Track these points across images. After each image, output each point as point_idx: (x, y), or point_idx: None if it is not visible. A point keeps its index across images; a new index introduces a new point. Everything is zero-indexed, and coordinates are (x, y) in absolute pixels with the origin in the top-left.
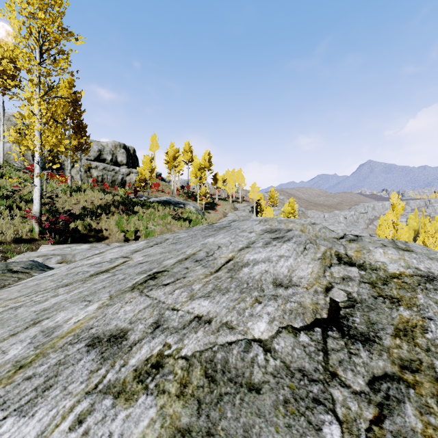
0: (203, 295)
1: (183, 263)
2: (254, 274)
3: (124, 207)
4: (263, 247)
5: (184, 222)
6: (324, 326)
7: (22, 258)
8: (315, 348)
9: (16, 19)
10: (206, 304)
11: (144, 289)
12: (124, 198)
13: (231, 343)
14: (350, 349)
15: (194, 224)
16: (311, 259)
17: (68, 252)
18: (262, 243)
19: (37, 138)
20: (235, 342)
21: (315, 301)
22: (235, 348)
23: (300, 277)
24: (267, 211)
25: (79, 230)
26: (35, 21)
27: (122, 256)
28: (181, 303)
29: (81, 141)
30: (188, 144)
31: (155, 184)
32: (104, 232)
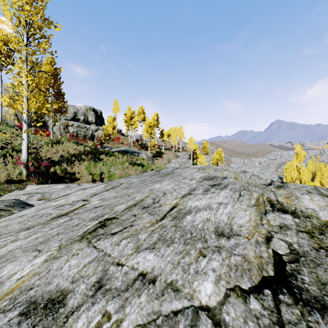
0: (148, 246)
1: (132, 210)
2: (196, 223)
3: (92, 155)
4: (203, 194)
5: (138, 166)
6: (273, 287)
7: (12, 195)
8: (270, 320)
9: (8, 11)
10: (151, 258)
11: (93, 238)
12: (92, 149)
13: (177, 312)
14: (309, 322)
15: (145, 168)
16: (247, 206)
17: (48, 190)
18: (202, 190)
19: (24, 103)
20: (180, 311)
21: (258, 254)
22: (181, 320)
23: (239, 225)
24: (201, 158)
25: (57, 173)
26: (23, 12)
27: (82, 199)
28: (126, 256)
29: (59, 105)
30: (141, 108)
31: (116, 138)
32: (76, 174)
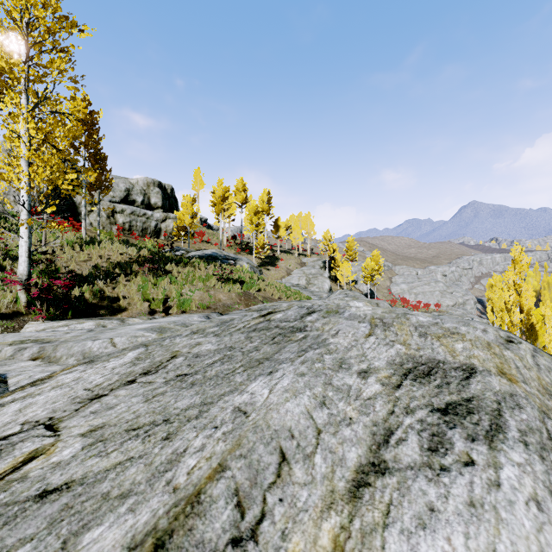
0: None
1: None
2: None
3: (152, 264)
4: (430, 470)
5: (234, 284)
6: None
7: None
8: None
9: None
10: None
11: None
12: (153, 253)
13: None
14: None
15: (247, 287)
16: None
17: (59, 335)
18: (417, 438)
19: (22, 170)
20: None
21: None
22: None
23: None
24: (343, 267)
25: (84, 299)
26: (18, 2)
27: (51, 416)
28: None
29: (93, 175)
30: (241, 181)
31: (198, 233)
32: (121, 301)
